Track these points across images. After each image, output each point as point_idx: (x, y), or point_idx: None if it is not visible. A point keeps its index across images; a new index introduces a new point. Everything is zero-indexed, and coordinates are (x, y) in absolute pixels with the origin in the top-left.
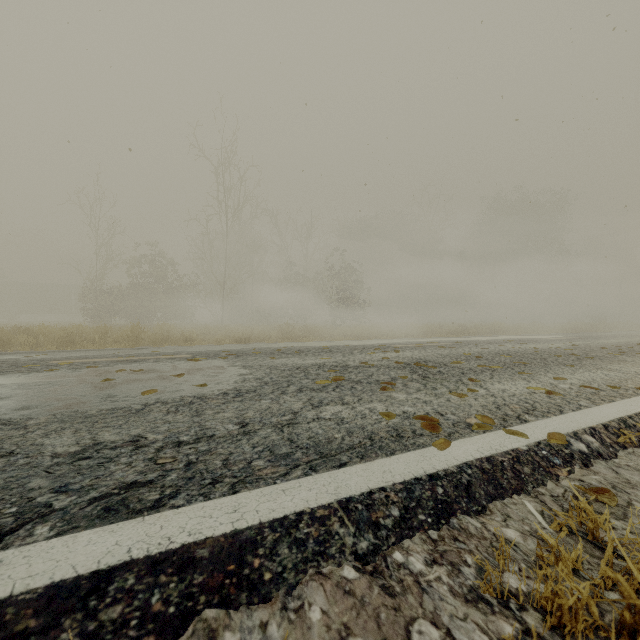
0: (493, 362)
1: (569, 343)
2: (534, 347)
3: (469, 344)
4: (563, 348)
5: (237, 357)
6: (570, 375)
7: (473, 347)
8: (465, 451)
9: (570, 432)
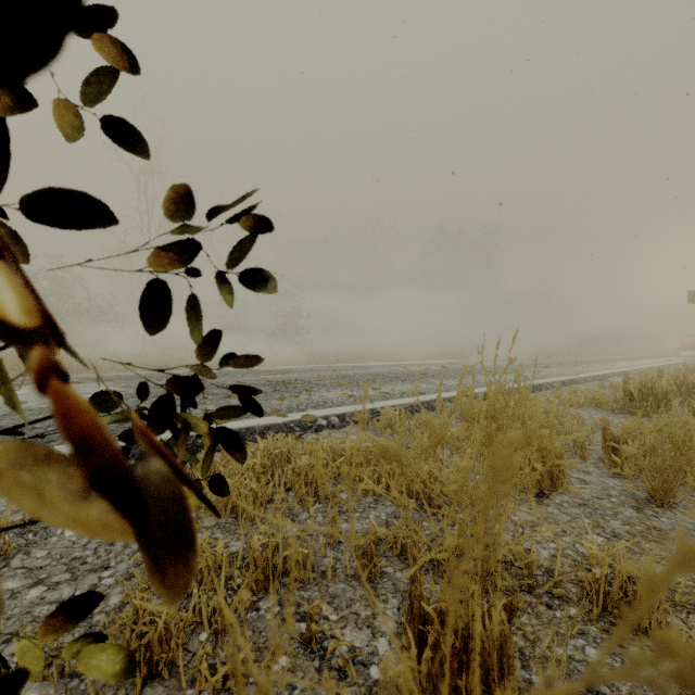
0: (352, 380)
1: (447, 366)
2: (409, 369)
3: (363, 368)
4: (432, 370)
5: (126, 380)
6: (392, 387)
7: (361, 370)
8: (237, 425)
9: (324, 415)
